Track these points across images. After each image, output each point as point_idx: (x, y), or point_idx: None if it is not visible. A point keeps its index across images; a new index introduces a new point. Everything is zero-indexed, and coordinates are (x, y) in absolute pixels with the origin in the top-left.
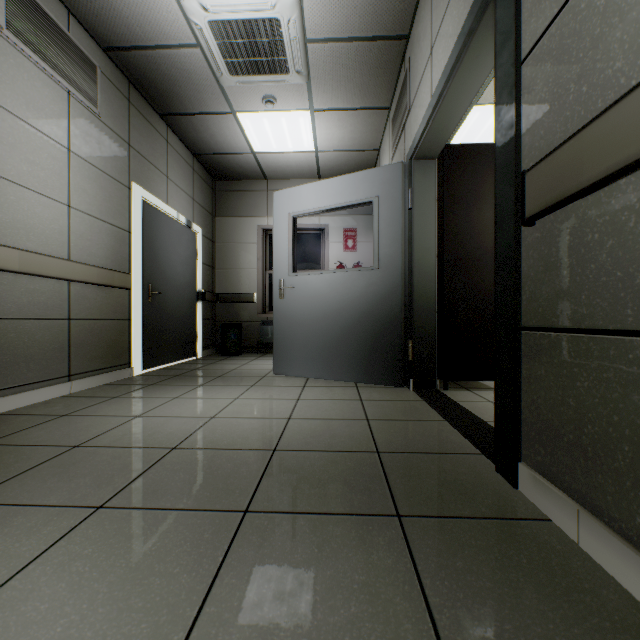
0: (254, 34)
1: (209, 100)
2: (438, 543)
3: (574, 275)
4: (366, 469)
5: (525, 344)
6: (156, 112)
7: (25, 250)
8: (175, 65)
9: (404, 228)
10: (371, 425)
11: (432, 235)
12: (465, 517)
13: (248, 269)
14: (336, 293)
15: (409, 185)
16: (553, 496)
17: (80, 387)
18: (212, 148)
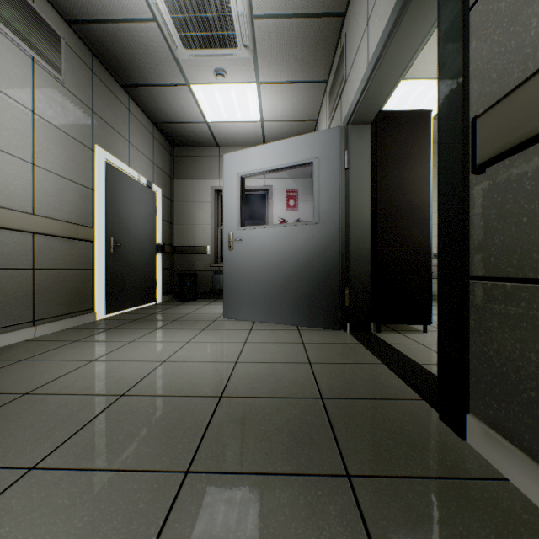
0: (205, 9)
1: (166, 72)
2: (394, 513)
3: (537, 222)
4: (311, 418)
5: (473, 294)
6: (118, 83)
7: None
8: (134, 38)
9: (341, 186)
10: (313, 369)
11: (367, 193)
12: (418, 477)
13: (202, 225)
14: (280, 245)
15: (346, 147)
16: (511, 455)
17: (44, 331)
18: (170, 117)
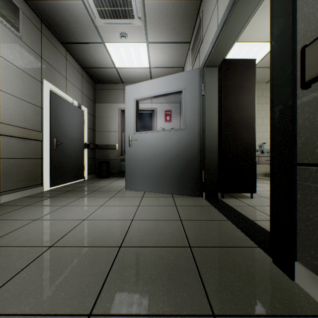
0: None
1: (89, 34)
2: None
3: None
4: (183, 263)
5: (300, 176)
6: (59, 41)
7: None
8: (68, 11)
9: (200, 106)
10: (183, 224)
11: (216, 110)
12: (266, 315)
13: (113, 131)
14: (161, 143)
15: (202, 82)
16: None
17: (7, 199)
18: (92, 64)
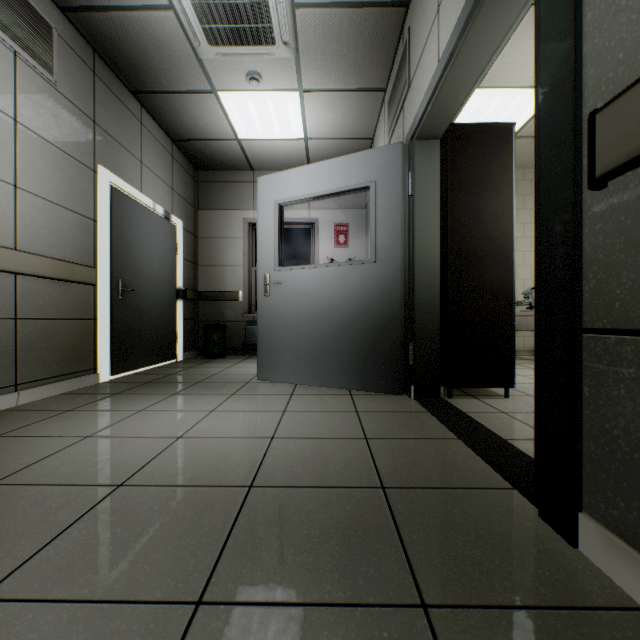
0: None
1: (187, 76)
2: None
3: None
4: (370, 517)
5: (588, 352)
6: (128, 89)
7: None
8: (146, 31)
9: (404, 217)
10: (371, 446)
11: (435, 224)
12: (521, 607)
13: (233, 265)
14: (328, 290)
15: (409, 168)
16: None
17: (30, 398)
18: (193, 133)
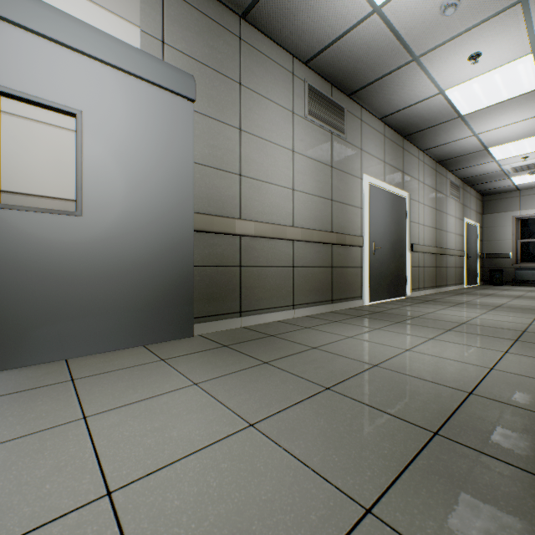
0: (530, 165)
1: (497, 178)
2: None
3: None
4: None
5: None
6: (467, 185)
7: (452, 249)
8: (487, 175)
9: None
10: None
11: None
12: None
13: (504, 240)
14: None
15: None
16: None
17: (456, 288)
18: (489, 188)
